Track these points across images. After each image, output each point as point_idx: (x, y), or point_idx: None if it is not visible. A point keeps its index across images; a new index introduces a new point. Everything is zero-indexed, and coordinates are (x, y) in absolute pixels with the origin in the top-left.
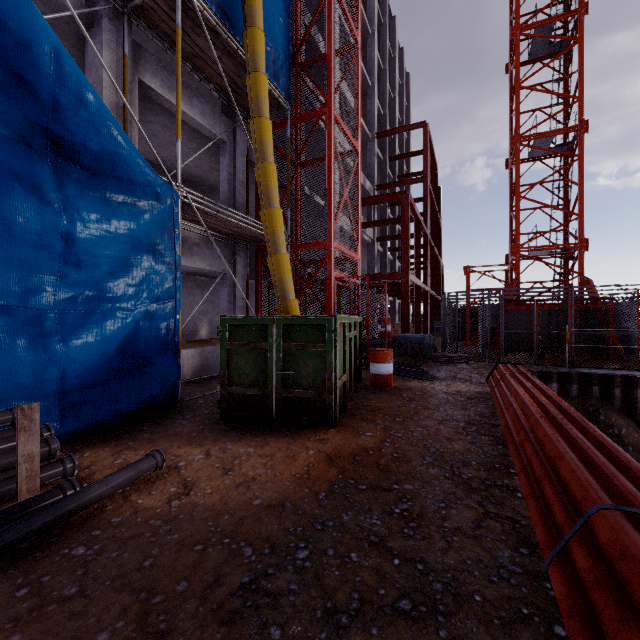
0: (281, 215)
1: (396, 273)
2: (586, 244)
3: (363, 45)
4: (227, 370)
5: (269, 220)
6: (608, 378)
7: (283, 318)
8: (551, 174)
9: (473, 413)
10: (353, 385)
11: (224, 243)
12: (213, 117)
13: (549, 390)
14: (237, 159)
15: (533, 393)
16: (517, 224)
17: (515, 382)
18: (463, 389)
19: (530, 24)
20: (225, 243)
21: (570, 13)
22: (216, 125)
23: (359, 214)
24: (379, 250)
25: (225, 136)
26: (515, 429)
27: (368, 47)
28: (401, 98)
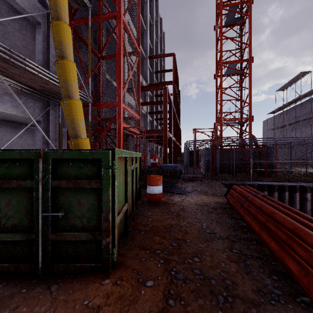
0: (74, 68)
1: (160, 130)
2: (252, 118)
3: (141, 8)
4: None
5: (62, 69)
6: (271, 187)
7: (52, 152)
8: (237, 82)
9: (226, 226)
10: (134, 205)
11: (38, 98)
12: None
13: None
14: (50, 38)
15: (308, 225)
16: (221, 106)
17: (271, 207)
18: (207, 201)
19: (227, 4)
20: (39, 98)
21: (245, 2)
22: (30, 6)
23: (139, 91)
24: (150, 119)
25: (39, 18)
26: None
27: (144, 9)
28: (161, 43)
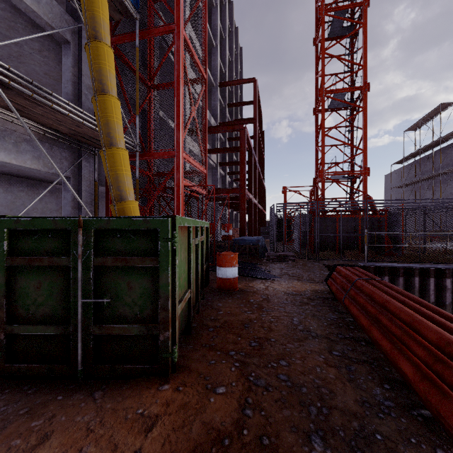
0: (118, 106)
1: (235, 188)
2: (368, 171)
3: (209, 14)
4: (5, 299)
5: (102, 108)
6: (395, 270)
7: (94, 220)
8: (345, 119)
9: (325, 322)
10: (200, 293)
11: (67, 145)
12: (51, 9)
13: (440, 309)
14: (83, 62)
15: (431, 317)
16: (323, 154)
17: (386, 295)
18: (301, 288)
19: (331, 8)
20: (68, 146)
21: (358, 4)
22: (55, 19)
23: (206, 133)
24: (221, 173)
25: (68, 35)
26: (448, 390)
27: (213, 16)
28: (236, 64)
